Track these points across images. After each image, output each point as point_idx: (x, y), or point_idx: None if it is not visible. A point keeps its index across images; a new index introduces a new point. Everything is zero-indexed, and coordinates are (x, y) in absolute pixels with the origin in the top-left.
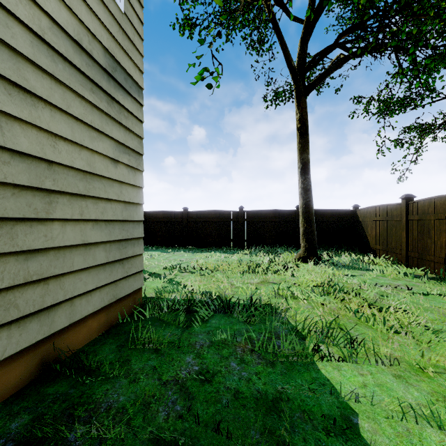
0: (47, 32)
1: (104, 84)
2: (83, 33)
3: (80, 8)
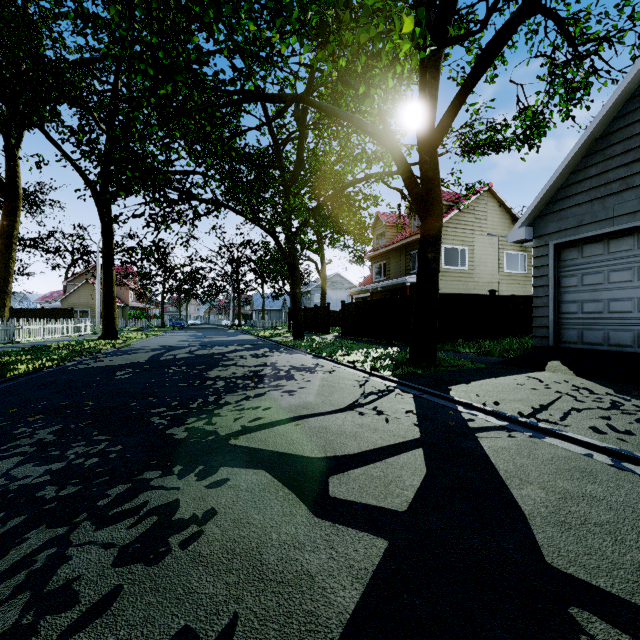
0: (515, 290)
1: (522, 290)
2: (519, 285)
3: (519, 282)
